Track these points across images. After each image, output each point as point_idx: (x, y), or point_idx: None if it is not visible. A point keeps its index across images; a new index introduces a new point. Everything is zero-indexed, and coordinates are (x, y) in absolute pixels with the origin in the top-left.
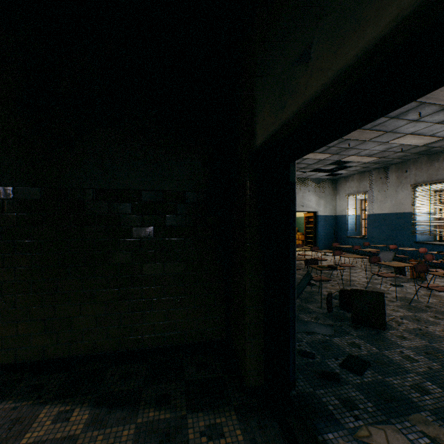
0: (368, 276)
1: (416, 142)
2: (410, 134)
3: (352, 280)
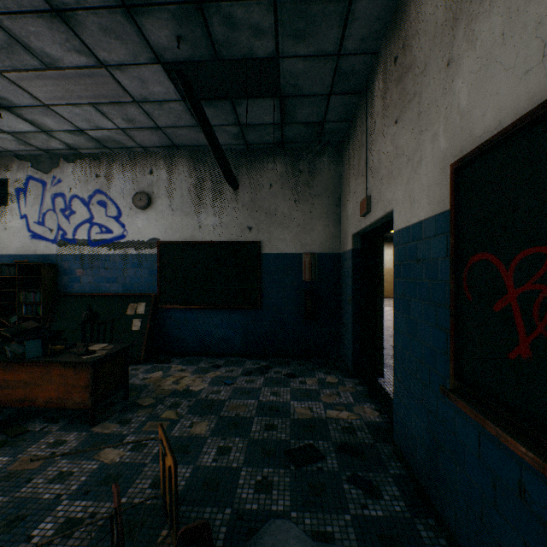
0: None
1: None
2: None
3: None
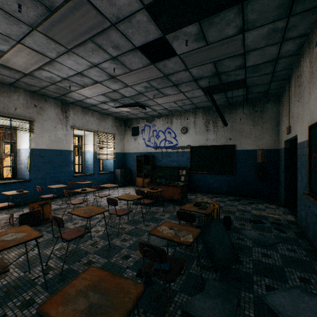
0: (32, 246)
1: (13, 60)
2: (52, 60)
3: (75, 251)
